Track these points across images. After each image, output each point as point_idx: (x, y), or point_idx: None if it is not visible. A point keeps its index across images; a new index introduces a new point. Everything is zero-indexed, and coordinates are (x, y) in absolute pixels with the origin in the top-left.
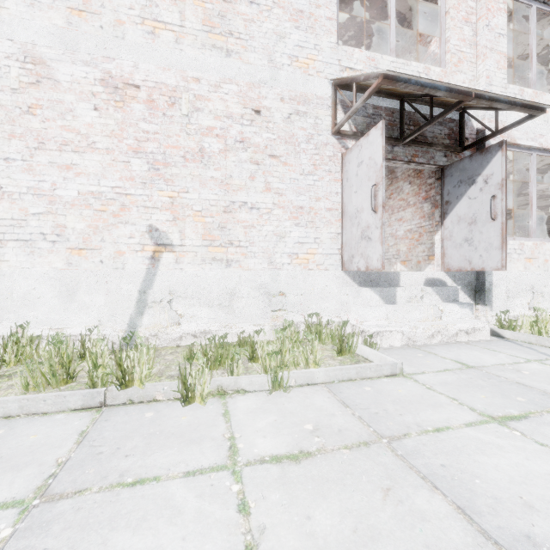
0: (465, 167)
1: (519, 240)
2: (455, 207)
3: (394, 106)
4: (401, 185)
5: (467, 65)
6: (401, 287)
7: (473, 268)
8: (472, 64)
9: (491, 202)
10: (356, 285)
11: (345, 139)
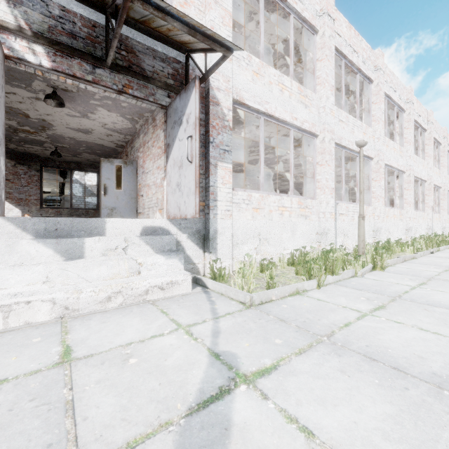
0: (177, 106)
1: (249, 192)
2: (172, 150)
3: (97, 20)
4: (159, 132)
5: (195, 11)
6: (93, 237)
7: (181, 215)
8: (200, 11)
9: (190, 143)
10: (28, 236)
11: (5, 34)
